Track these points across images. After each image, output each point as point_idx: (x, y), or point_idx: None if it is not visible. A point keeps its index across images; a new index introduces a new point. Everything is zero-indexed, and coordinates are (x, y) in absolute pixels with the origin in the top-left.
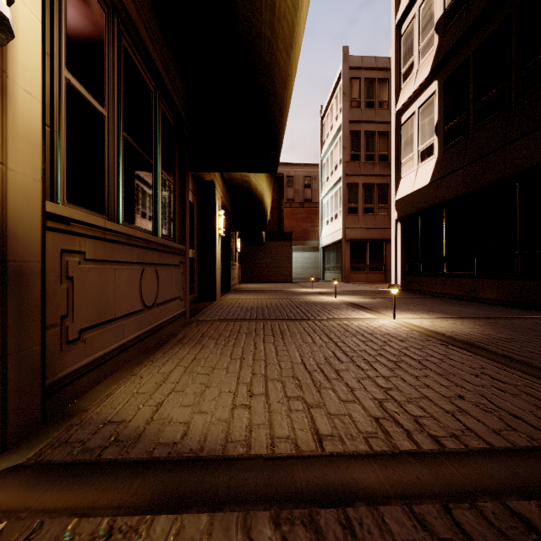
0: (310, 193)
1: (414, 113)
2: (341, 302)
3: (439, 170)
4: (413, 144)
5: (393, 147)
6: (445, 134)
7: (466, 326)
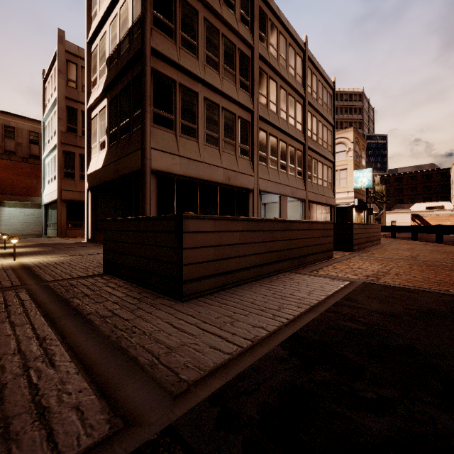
0: (38, 150)
1: (98, 114)
2: (2, 253)
3: (106, 159)
4: (97, 136)
5: (86, 133)
6: (110, 137)
7: (58, 259)
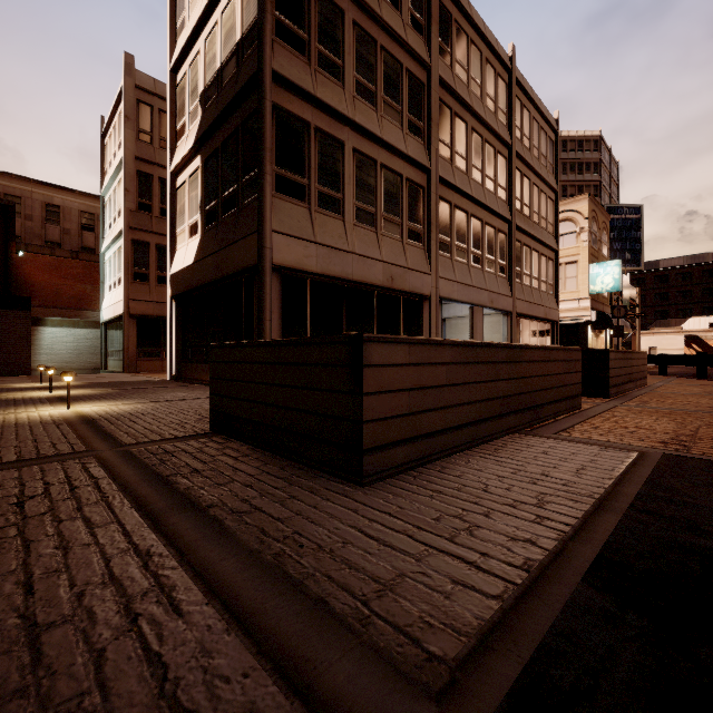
0: (94, 240)
1: (186, 181)
2: (48, 396)
3: (200, 251)
4: (185, 216)
5: (168, 211)
6: (205, 216)
7: (135, 408)
